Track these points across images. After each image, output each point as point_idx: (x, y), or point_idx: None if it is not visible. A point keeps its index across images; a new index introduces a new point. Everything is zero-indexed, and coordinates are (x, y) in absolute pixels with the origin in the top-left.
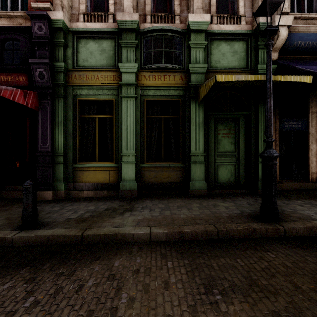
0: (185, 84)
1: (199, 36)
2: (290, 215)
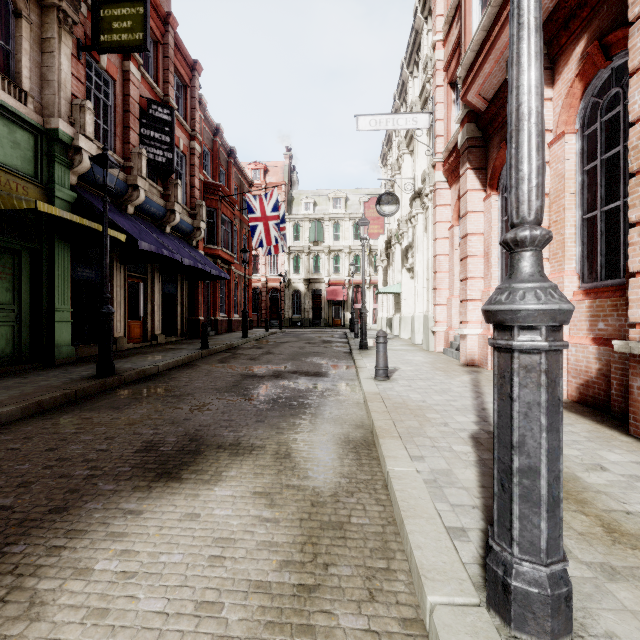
0: None
1: None
2: (117, 370)
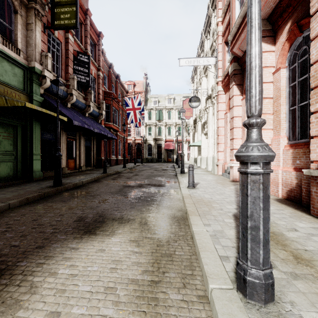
0: None
1: None
2: (63, 183)
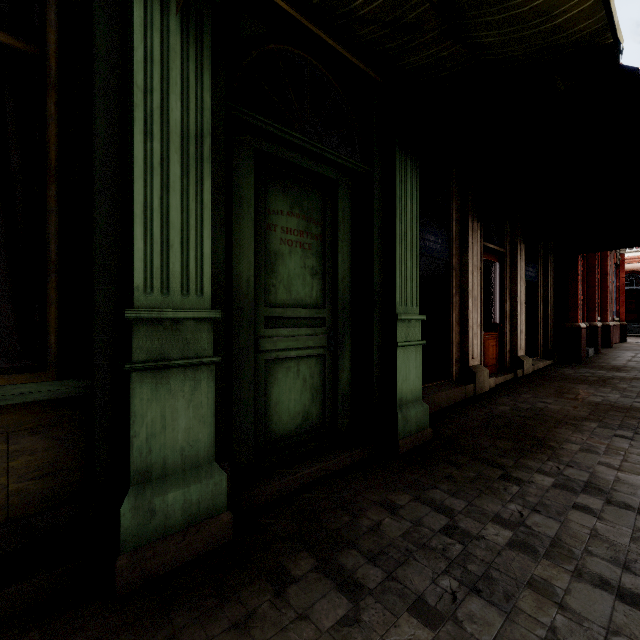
0: None
1: None
2: None
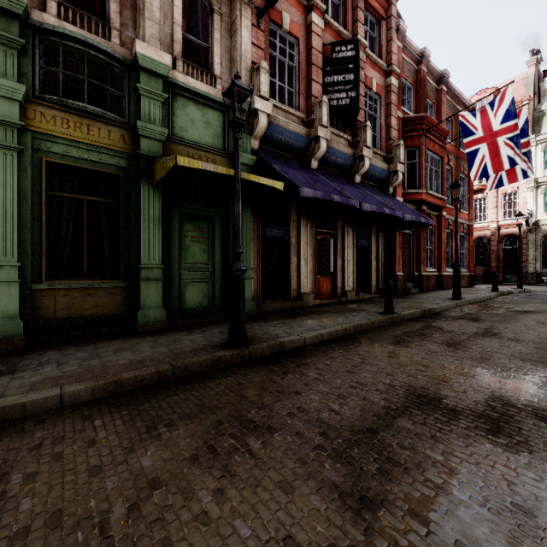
0: (131, 151)
1: (155, 81)
2: (260, 337)
